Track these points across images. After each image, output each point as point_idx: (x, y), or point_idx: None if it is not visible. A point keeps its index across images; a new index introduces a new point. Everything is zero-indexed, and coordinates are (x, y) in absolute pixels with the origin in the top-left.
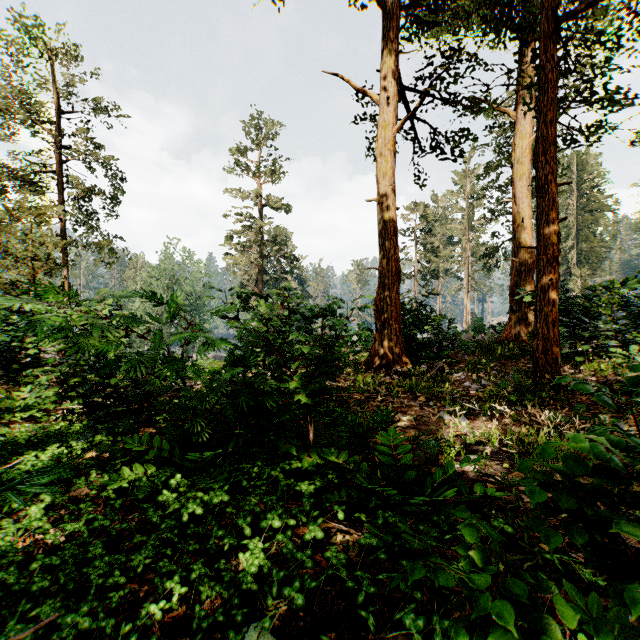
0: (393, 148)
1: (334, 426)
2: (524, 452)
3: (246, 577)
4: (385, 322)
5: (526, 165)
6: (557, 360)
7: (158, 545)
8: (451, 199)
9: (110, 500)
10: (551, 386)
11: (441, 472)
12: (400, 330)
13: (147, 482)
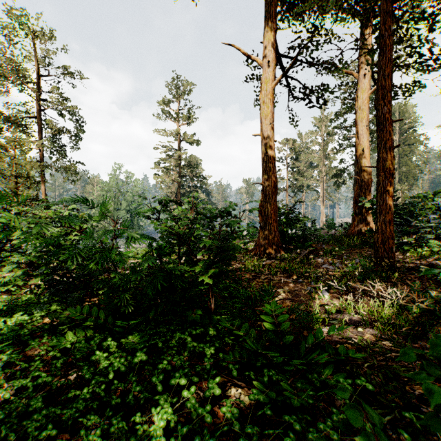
0: (272, 98)
1: (230, 297)
2: (373, 319)
3: (155, 431)
4: (266, 221)
5: (365, 111)
6: (392, 249)
7: (88, 398)
8: (311, 136)
9: (57, 357)
10: (388, 268)
11: (313, 337)
12: (277, 227)
13: (85, 344)
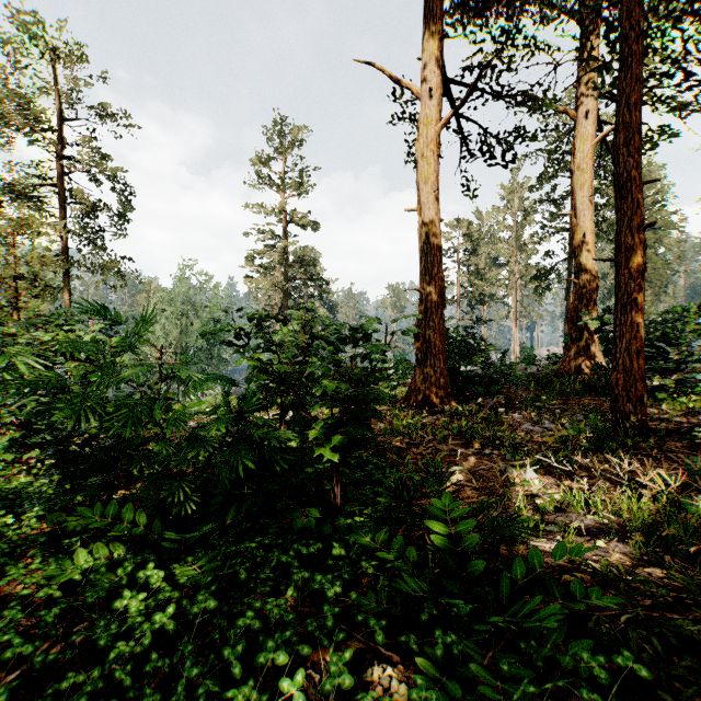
0: (437, 148)
1: (368, 482)
2: (621, 523)
3: None
4: (427, 352)
5: (588, 172)
6: (642, 398)
7: (101, 688)
8: (497, 216)
9: (56, 598)
10: (635, 430)
11: (524, 566)
12: (445, 361)
13: (107, 573)
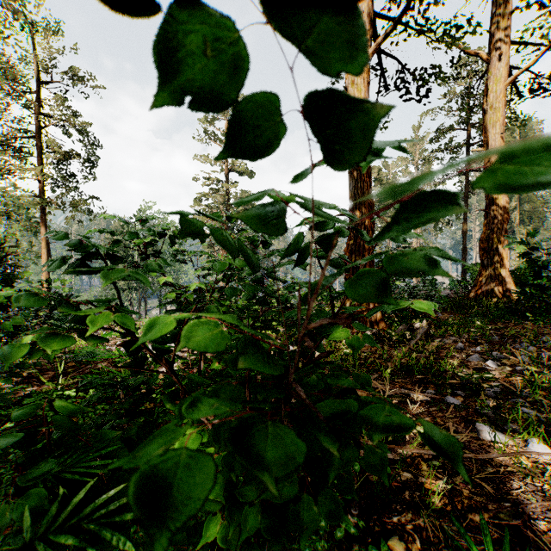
0: (366, 76)
1: None
2: None
3: None
4: None
5: (499, 111)
6: None
7: None
8: (401, 165)
9: None
10: None
11: None
12: None
13: None
